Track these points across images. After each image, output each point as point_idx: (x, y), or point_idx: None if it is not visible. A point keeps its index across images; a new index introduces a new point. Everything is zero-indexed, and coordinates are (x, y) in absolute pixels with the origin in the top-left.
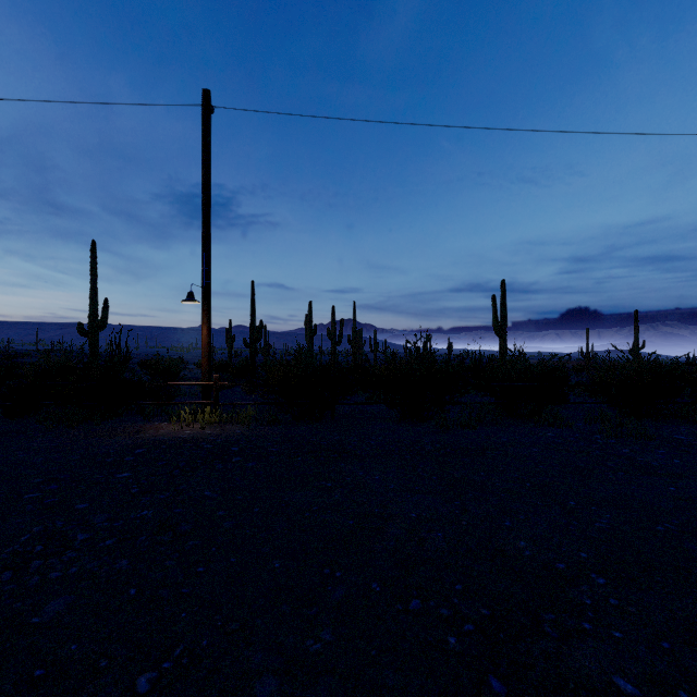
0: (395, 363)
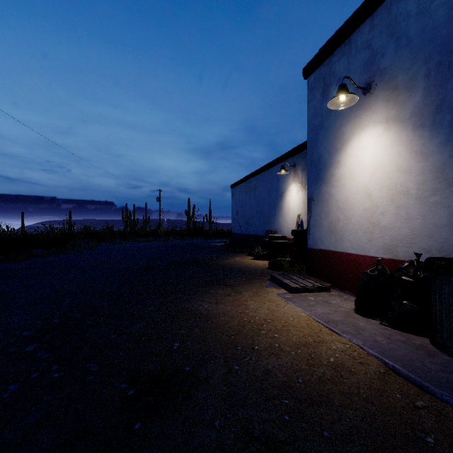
0: None
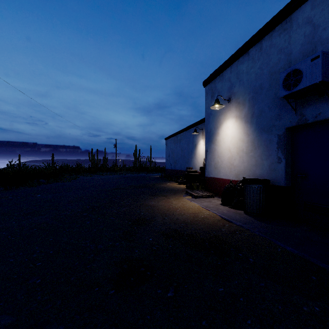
0: (13, 169)
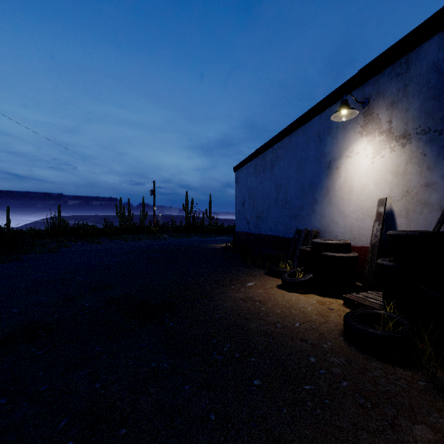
0: None
